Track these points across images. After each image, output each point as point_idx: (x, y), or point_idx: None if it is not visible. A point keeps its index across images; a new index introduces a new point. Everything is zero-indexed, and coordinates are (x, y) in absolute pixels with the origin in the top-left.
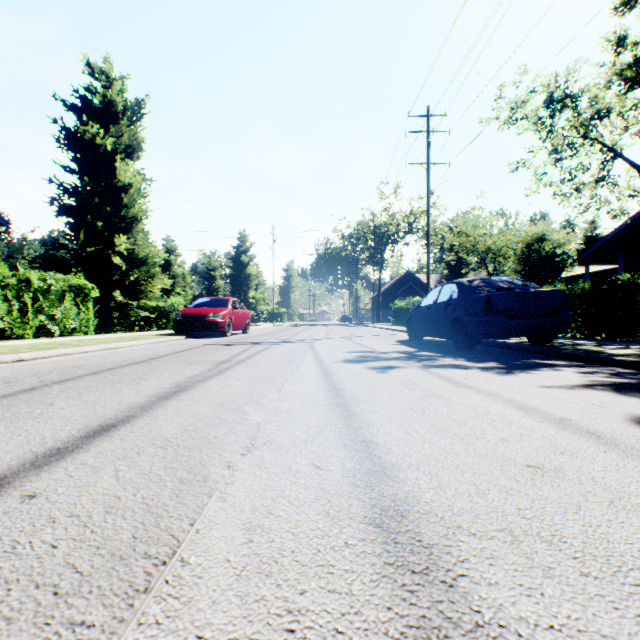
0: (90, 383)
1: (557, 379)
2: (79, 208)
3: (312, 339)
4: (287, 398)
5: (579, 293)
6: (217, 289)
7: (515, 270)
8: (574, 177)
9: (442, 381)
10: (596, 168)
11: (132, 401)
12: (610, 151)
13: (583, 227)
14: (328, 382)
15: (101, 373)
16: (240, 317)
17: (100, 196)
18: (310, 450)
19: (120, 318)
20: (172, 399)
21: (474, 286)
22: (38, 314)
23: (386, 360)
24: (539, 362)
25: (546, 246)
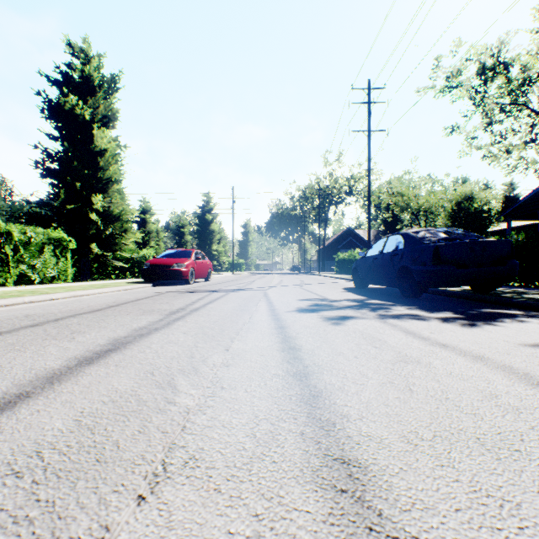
0: (20, 338)
1: (535, 334)
2: (60, 170)
3: (266, 287)
4: (233, 362)
5: (513, 244)
6: (186, 243)
7: (446, 225)
8: (505, 139)
9: (408, 336)
10: (524, 131)
11: (45, 367)
12: (538, 115)
13: (502, 188)
14: (282, 337)
15: (44, 324)
16: (202, 267)
17: (79, 160)
18: (256, 488)
19: (99, 268)
20: (95, 363)
21: (420, 237)
22: (19, 264)
23: (339, 309)
24: (494, 311)
25: (474, 203)
